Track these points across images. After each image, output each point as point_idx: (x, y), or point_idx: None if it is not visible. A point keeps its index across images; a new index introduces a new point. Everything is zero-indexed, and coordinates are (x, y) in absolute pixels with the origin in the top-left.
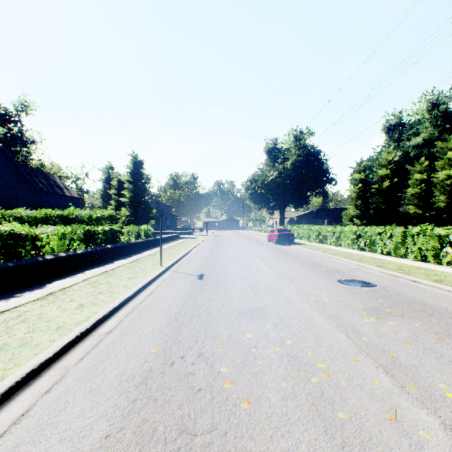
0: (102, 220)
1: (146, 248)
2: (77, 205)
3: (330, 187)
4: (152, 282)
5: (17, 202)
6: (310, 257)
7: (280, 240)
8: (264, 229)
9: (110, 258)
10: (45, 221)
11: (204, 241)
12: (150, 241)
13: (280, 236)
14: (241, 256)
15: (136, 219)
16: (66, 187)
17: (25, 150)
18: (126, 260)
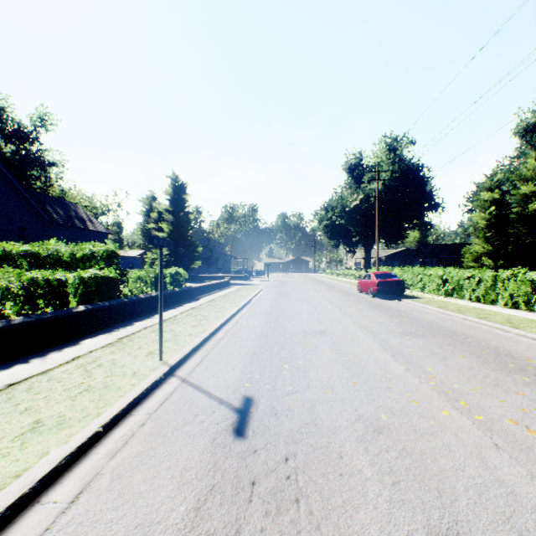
0: (92, 260)
1: (170, 304)
2: (103, 242)
3: (435, 216)
4: (90, 447)
5: (21, 237)
6: (467, 331)
7: (382, 291)
8: (344, 272)
9: (83, 331)
10: (2, 261)
11: (263, 291)
12: (177, 292)
13: (382, 286)
14: (329, 327)
15: (177, 260)
16: (91, 219)
17: (44, 175)
18: (107, 338)
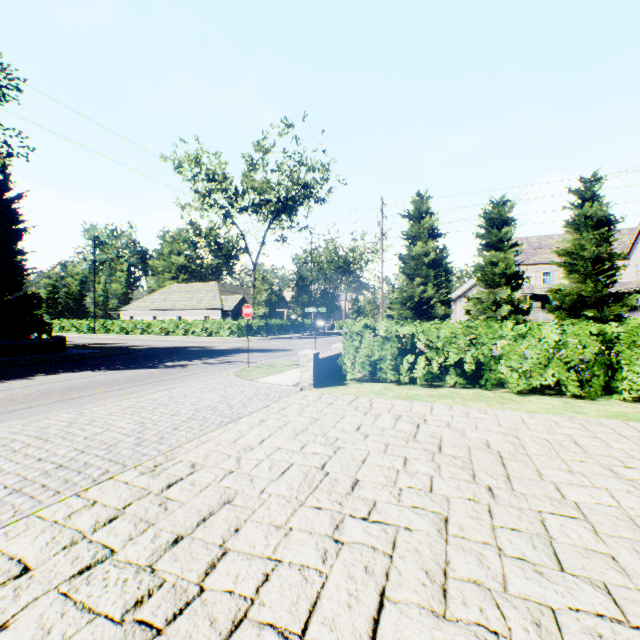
0: None
1: None
2: None
3: None
4: None
5: None
6: None
7: None
8: None
9: None
10: None
11: None
12: None
13: None
14: None
15: None
16: None
17: None
18: None
